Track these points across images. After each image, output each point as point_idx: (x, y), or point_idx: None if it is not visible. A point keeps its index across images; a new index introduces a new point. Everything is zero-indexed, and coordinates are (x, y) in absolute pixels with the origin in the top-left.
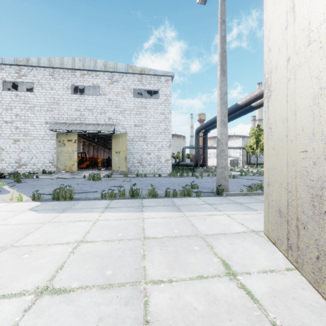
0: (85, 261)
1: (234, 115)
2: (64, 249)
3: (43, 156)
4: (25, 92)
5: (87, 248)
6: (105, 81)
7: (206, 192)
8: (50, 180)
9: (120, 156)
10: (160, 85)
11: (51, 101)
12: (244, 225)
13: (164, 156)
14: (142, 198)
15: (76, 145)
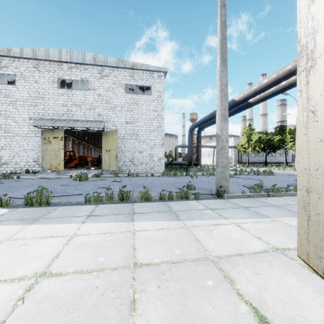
0: (37, 320)
1: (230, 112)
2: (12, 292)
3: (26, 154)
4: (6, 85)
5: (47, 289)
6: (95, 75)
7: (205, 194)
8: (32, 181)
9: (111, 154)
10: (152, 81)
11: (35, 95)
12: (262, 240)
13: (156, 155)
14: (133, 202)
15: (62, 143)
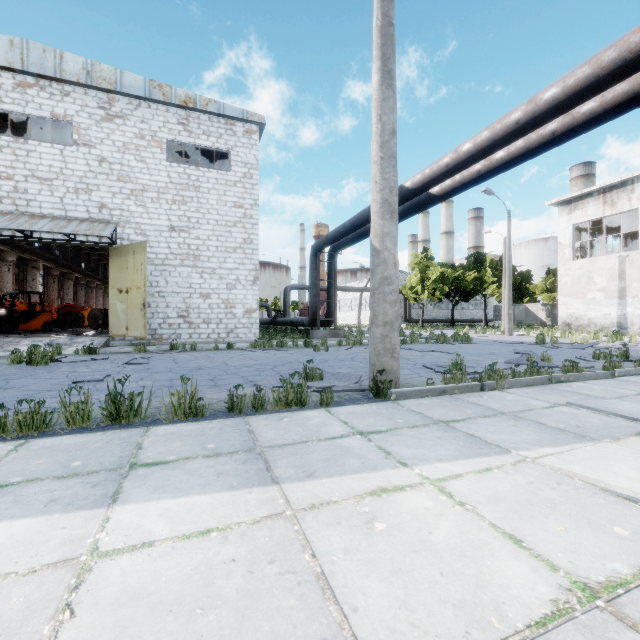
0: None
1: None
2: None
3: None
4: None
5: None
6: (90, 112)
7: (345, 391)
8: None
9: (131, 299)
10: (232, 141)
11: None
12: (527, 550)
13: (242, 303)
14: (150, 423)
15: None
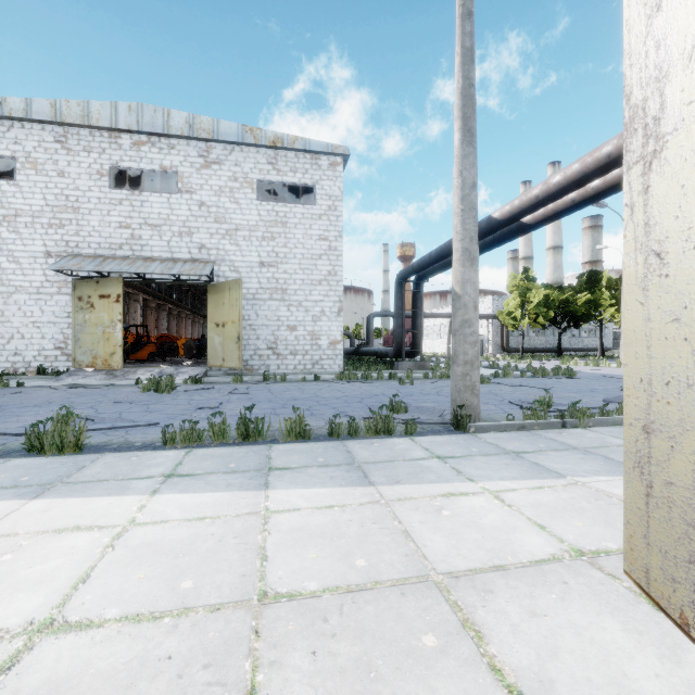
0: None
1: (483, 243)
2: None
3: (38, 333)
4: None
5: (53, 665)
6: (191, 161)
7: (428, 423)
8: (50, 392)
9: (227, 333)
10: (317, 175)
11: (60, 204)
12: (548, 532)
13: (327, 334)
14: (270, 442)
15: (119, 309)
